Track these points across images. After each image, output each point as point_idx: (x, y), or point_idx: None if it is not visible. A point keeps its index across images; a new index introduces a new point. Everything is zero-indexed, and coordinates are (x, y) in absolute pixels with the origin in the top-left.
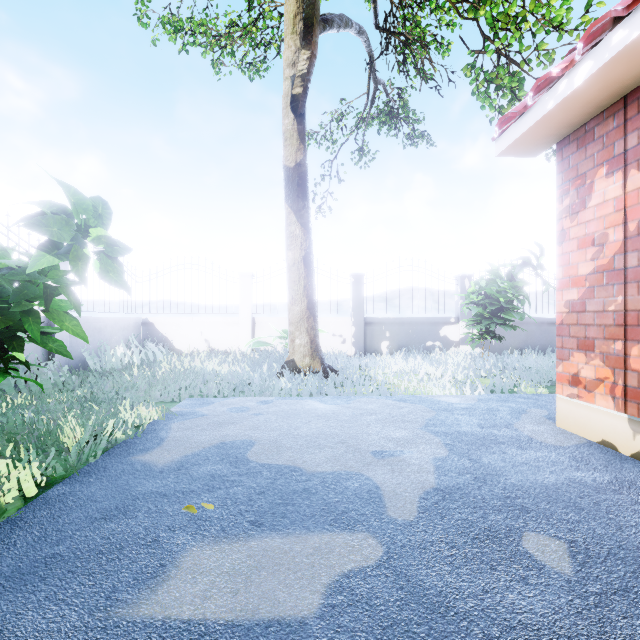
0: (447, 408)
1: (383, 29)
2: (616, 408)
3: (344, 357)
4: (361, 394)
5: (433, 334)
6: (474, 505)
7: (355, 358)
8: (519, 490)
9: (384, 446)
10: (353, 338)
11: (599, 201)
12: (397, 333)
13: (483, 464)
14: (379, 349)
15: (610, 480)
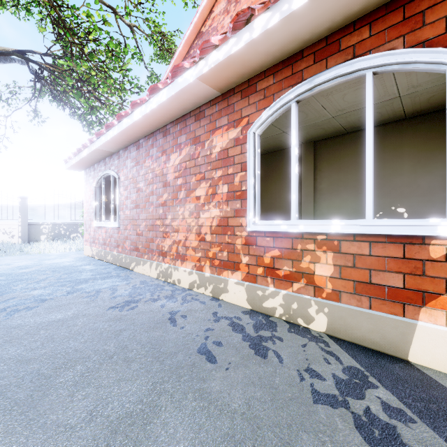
0: (50, 255)
1: (36, 75)
2: (90, 245)
3: (9, 243)
4: (11, 256)
5: (76, 230)
6: (27, 266)
7: (17, 244)
8: (45, 263)
9: (8, 263)
10: (20, 234)
11: (88, 191)
12: (53, 230)
13: (42, 262)
14: (40, 239)
15: (75, 260)
